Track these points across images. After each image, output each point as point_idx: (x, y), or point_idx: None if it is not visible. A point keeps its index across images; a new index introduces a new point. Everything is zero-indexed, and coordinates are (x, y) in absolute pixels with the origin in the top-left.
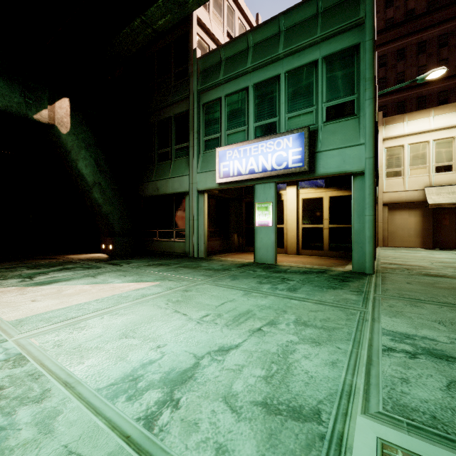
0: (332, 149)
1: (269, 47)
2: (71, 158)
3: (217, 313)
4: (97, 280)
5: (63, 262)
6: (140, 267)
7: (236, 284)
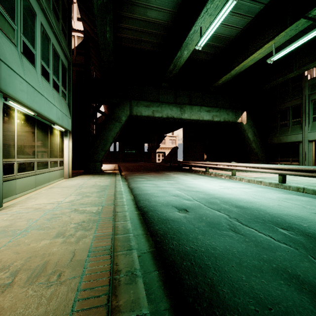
0: None
1: None
2: (245, 132)
3: None
4: None
5: None
6: None
7: None
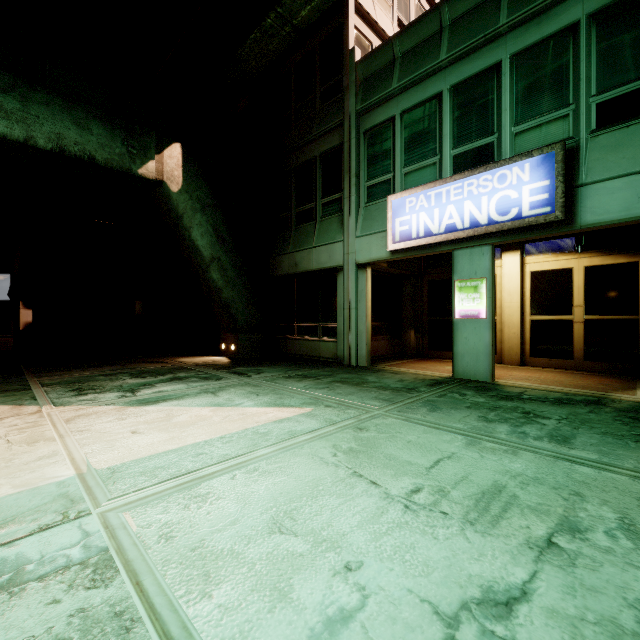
0: (612, 178)
1: (481, 19)
2: (183, 225)
3: (435, 485)
4: (219, 400)
5: (173, 368)
6: (276, 380)
7: (443, 420)
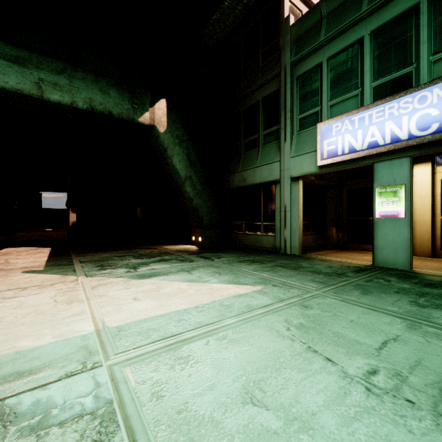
0: None
1: None
2: (167, 155)
3: (390, 367)
4: (192, 277)
5: (161, 253)
6: (232, 263)
7: (377, 303)
